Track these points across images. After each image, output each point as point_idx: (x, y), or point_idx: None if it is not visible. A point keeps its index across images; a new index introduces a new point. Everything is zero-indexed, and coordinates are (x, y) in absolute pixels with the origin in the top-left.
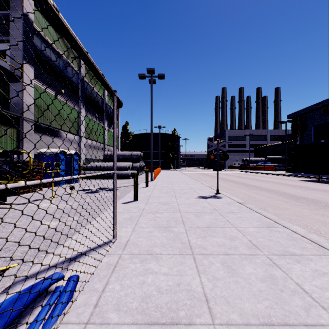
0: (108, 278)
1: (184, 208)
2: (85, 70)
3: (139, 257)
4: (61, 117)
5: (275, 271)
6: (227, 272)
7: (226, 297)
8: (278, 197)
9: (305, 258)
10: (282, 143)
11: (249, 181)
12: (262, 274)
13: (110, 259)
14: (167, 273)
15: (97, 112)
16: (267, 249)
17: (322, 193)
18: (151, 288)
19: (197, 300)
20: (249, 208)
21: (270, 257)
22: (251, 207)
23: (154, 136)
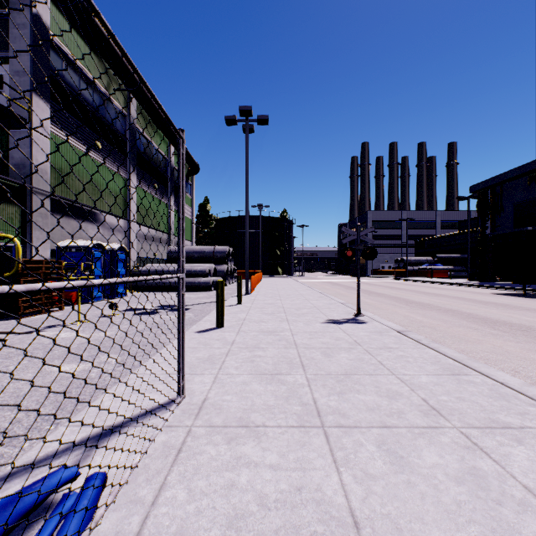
0: (165, 476)
1: (304, 340)
2: (137, 111)
3: (224, 433)
4: (96, 189)
5: (479, 460)
6: (390, 463)
7: (393, 518)
8: (460, 321)
9: (531, 435)
10: (461, 232)
11: (409, 295)
12: (456, 466)
13: (171, 436)
14: (276, 464)
15: (158, 181)
16: (458, 415)
17: (533, 314)
18: (247, 497)
19: (337, 525)
20: (415, 340)
21: (465, 433)
22: (418, 339)
23: (252, 222)
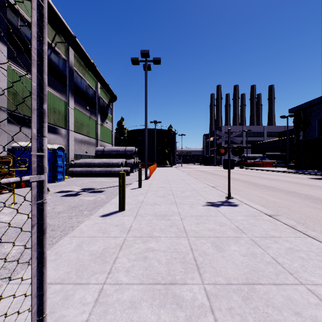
0: None
1: (192, 226)
2: (74, 58)
3: None
4: None
5: None
6: None
7: None
8: (304, 201)
9: None
10: (280, 139)
11: (254, 179)
12: None
13: None
14: None
15: (89, 105)
16: None
17: None
18: None
19: None
20: (290, 226)
21: None
22: (293, 225)
23: (150, 132)
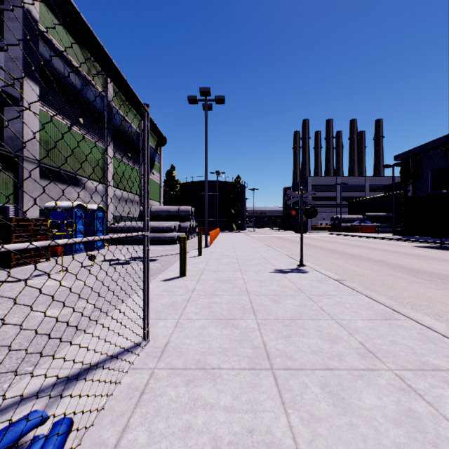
0: (128, 418)
1: (254, 288)
2: (114, 93)
3: (184, 375)
4: (79, 158)
5: (414, 402)
6: (333, 405)
7: None
8: (388, 270)
9: None
10: (386, 194)
11: (343, 248)
12: (393, 408)
13: (136, 378)
14: (230, 406)
15: (131, 151)
16: (392, 358)
17: None
18: (203, 440)
19: None
20: (351, 288)
21: (400, 375)
22: (353, 287)
23: (211, 186)
